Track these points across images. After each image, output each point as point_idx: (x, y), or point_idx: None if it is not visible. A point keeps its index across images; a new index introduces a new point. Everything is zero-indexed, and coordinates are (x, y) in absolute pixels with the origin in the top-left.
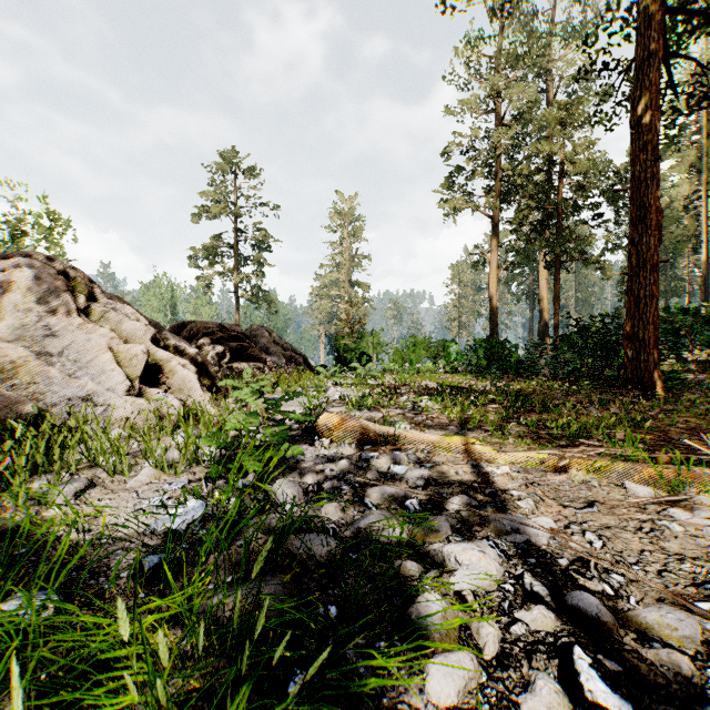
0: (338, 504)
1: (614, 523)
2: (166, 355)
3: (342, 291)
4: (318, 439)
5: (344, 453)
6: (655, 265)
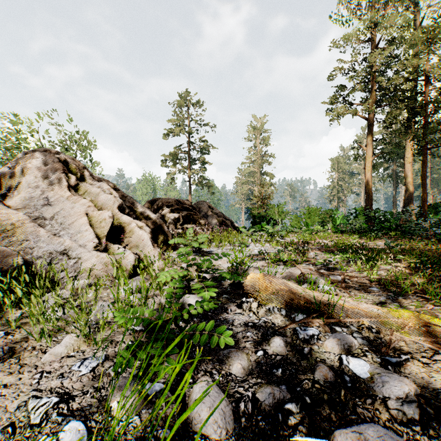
0: None
1: None
2: (128, 219)
3: (255, 179)
4: (246, 301)
5: (274, 322)
6: None
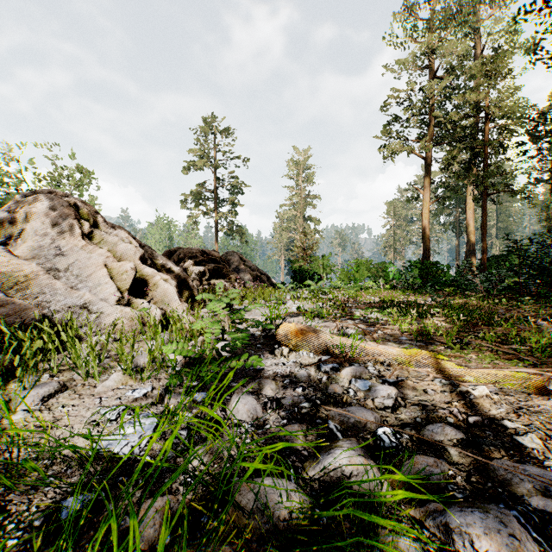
0: (299, 428)
1: None
2: (151, 271)
3: (297, 225)
4: (278, 348)
5: (303, 362)
6: None
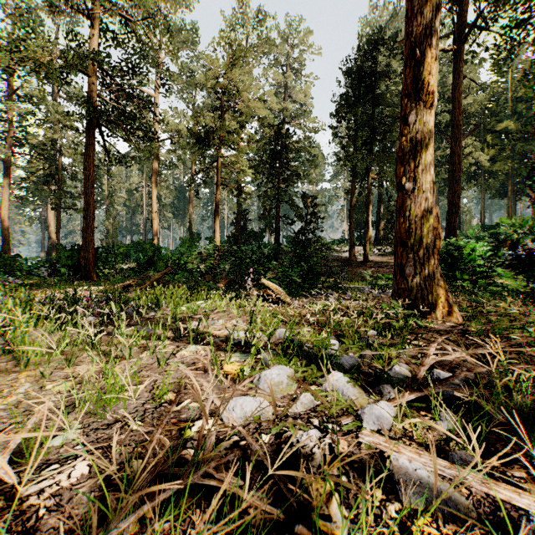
0: None
1: (43, 298)
2: None
3: None
4: None
5: None
6: (93, 229)
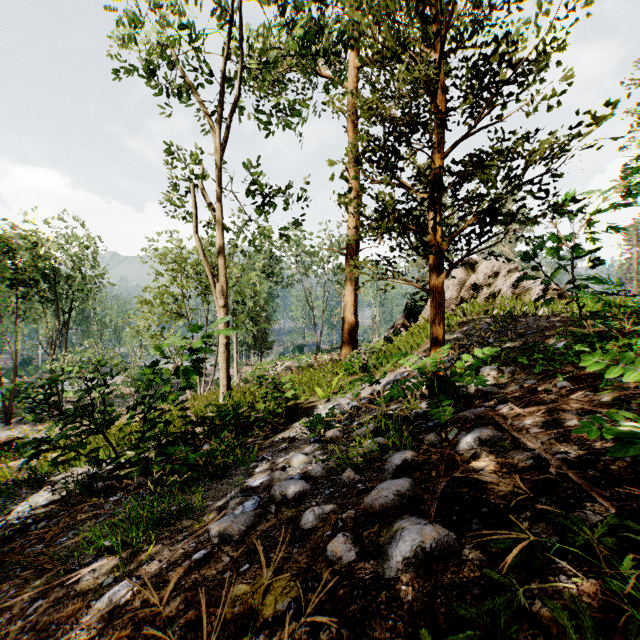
0: None
1: None
2: None
3: None
4: None
5: None
6: None
